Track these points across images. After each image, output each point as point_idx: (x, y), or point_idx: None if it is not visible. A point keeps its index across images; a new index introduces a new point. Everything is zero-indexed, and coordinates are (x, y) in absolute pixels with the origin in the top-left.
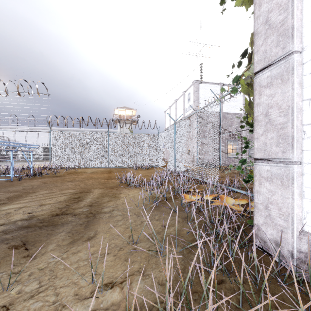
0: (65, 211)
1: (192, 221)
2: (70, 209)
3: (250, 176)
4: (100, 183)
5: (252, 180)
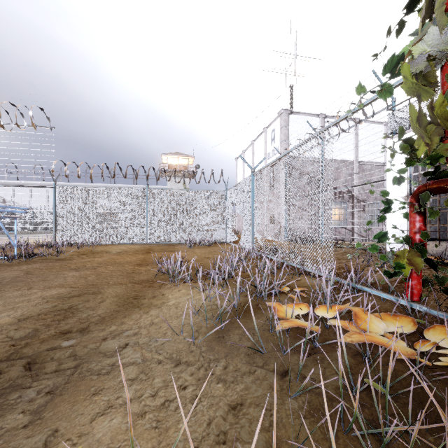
0: (20, 349)
1: (301, 383)
2: (36, 341)
3: (399, 266)
4: (125, 273)
5: (402, 273)
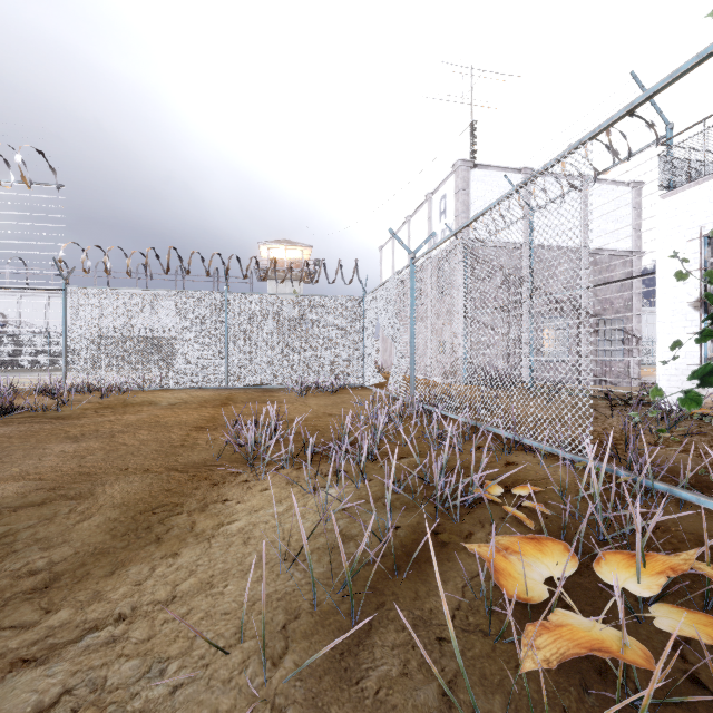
0: None
1: None
2: None
3: None
4: (166, 447)
5: None
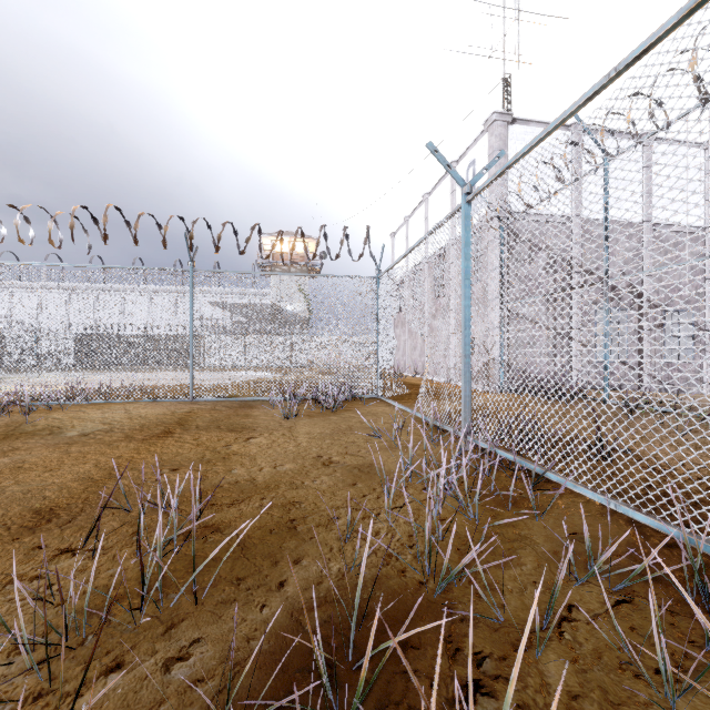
0: None
1: None
2: None
3: None
4: None
5: None
